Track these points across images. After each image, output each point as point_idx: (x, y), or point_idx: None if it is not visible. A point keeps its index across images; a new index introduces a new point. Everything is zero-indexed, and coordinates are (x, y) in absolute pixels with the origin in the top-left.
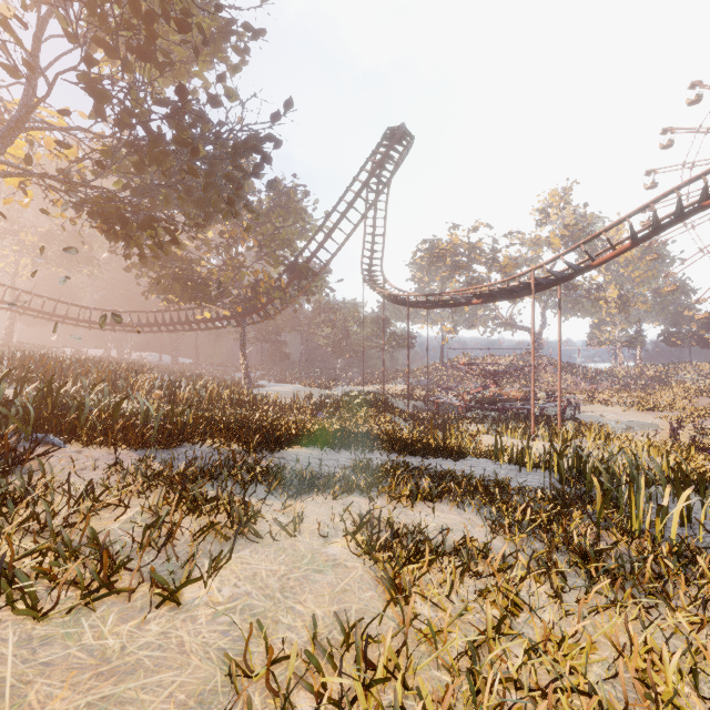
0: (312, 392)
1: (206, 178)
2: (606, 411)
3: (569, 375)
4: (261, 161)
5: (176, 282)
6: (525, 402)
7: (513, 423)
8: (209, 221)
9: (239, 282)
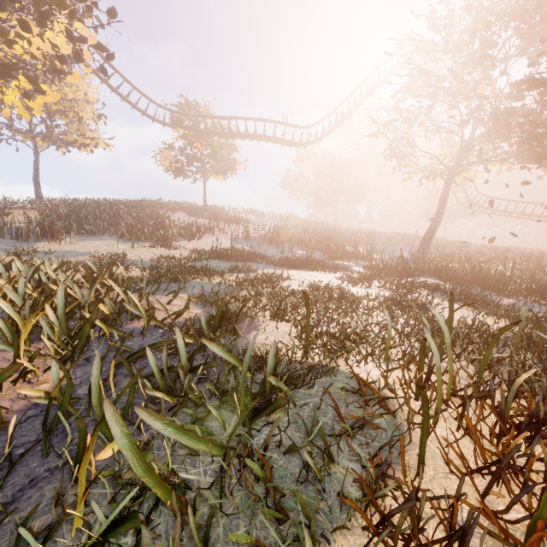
0: None
1: None
2: None
3: None
4: None
5: None
6: None
7: None
8: None
9: None
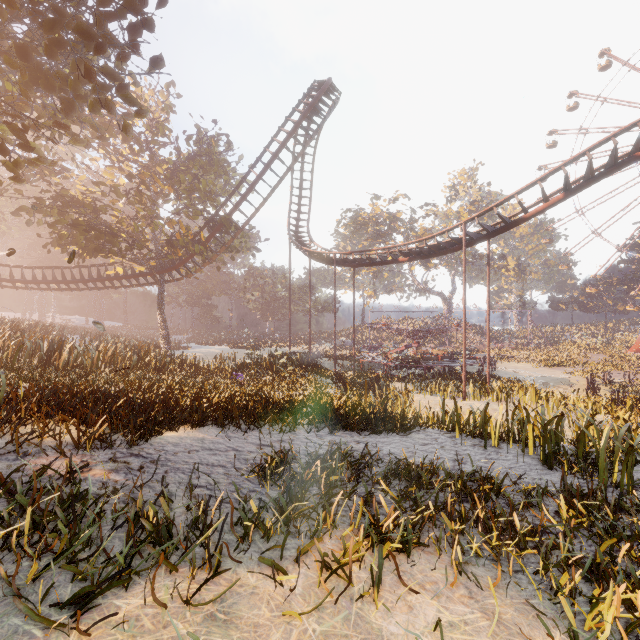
0: (238, 353)
1: (48, 31)
2: (517, 367)
3: (477, 335)
4: (136, 21)
5: (76, 229)
6: (446, 360)
7: (442, 381)
8: (67, 112)
9: (156, 236)
